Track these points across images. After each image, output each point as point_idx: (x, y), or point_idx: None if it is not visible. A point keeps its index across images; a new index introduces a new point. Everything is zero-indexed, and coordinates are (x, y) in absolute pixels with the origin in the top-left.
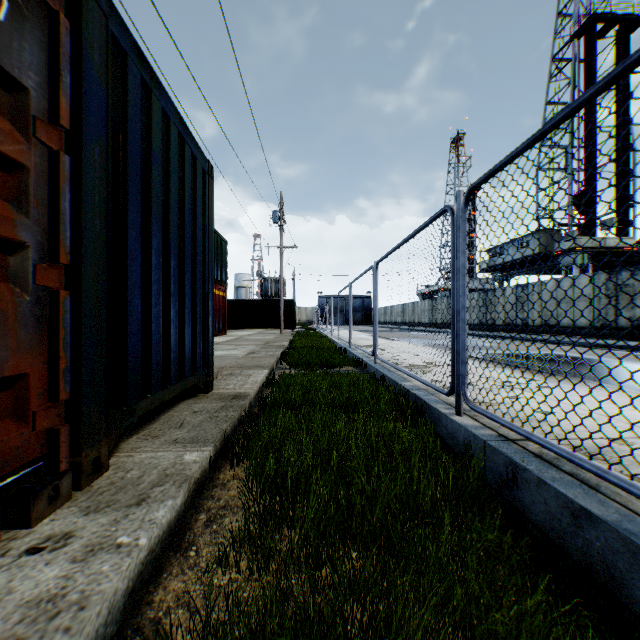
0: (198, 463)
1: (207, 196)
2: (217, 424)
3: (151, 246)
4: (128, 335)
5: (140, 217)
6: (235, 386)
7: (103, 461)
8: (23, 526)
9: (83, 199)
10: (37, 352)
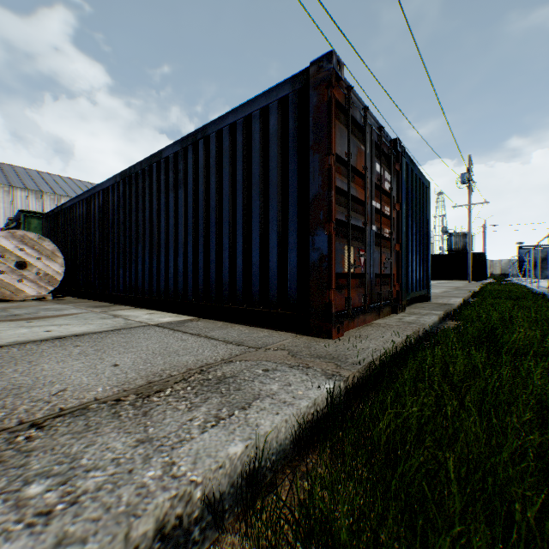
0: (439, 313)
1: (427, 199)
2: (440, 308)
3: (412, 232)
4: (408, 266)
5: (410, 222)
6: (442, 301)
7: (405, 307)
8: (394, 313)
9: (402, 222)
10: (395, 268)
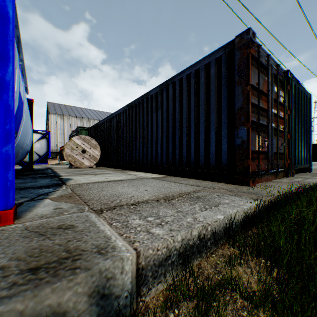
0: None
1: (309, 106)
2: None
3: (298, 127)
4: (295, 149)
5: (297, 121)
6: None
7: (293, 174)
8: (286, 177)
9: (291, 121)
10: (286, 149)
